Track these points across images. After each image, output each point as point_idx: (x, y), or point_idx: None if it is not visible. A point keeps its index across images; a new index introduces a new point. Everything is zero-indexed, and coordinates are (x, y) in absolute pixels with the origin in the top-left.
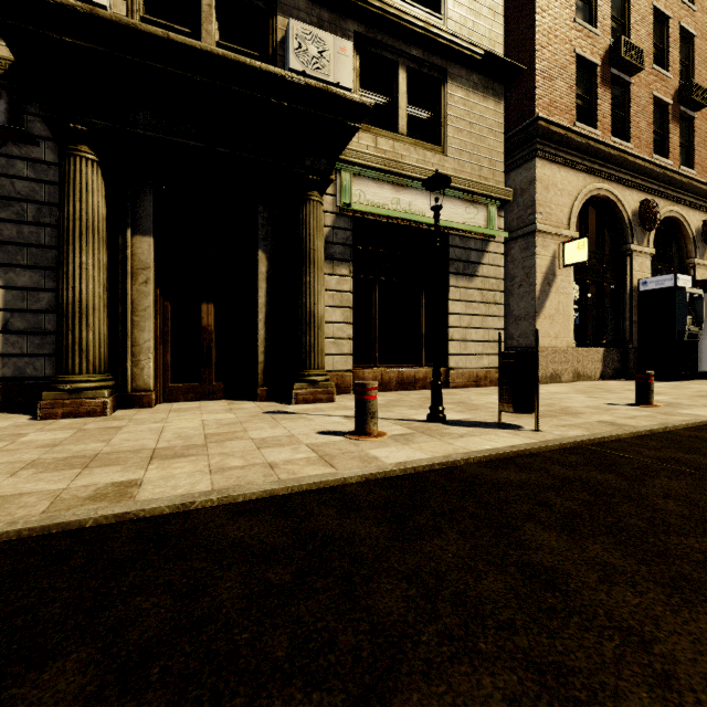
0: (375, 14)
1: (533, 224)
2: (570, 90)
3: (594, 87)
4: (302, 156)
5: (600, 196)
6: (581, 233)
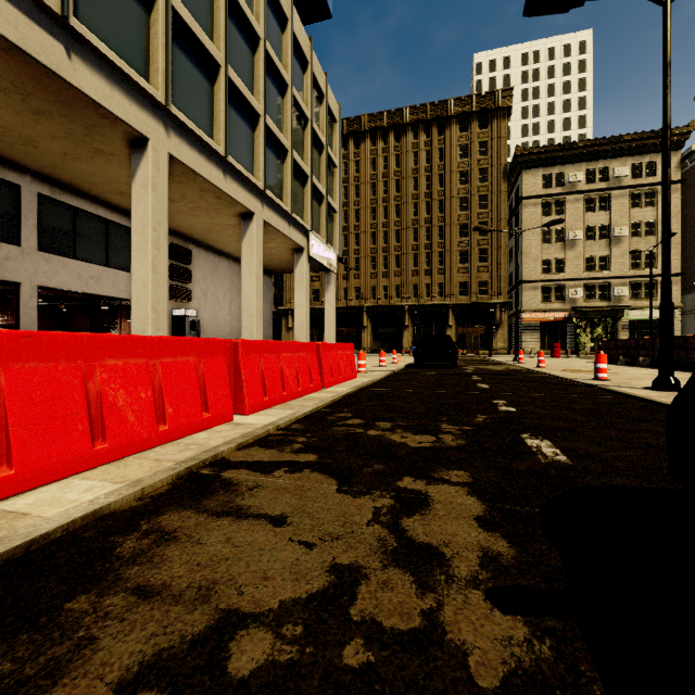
0: (634, 277)
1: (694, 311)
2: None
3: None
4: (617, 314)
5: None
6: None
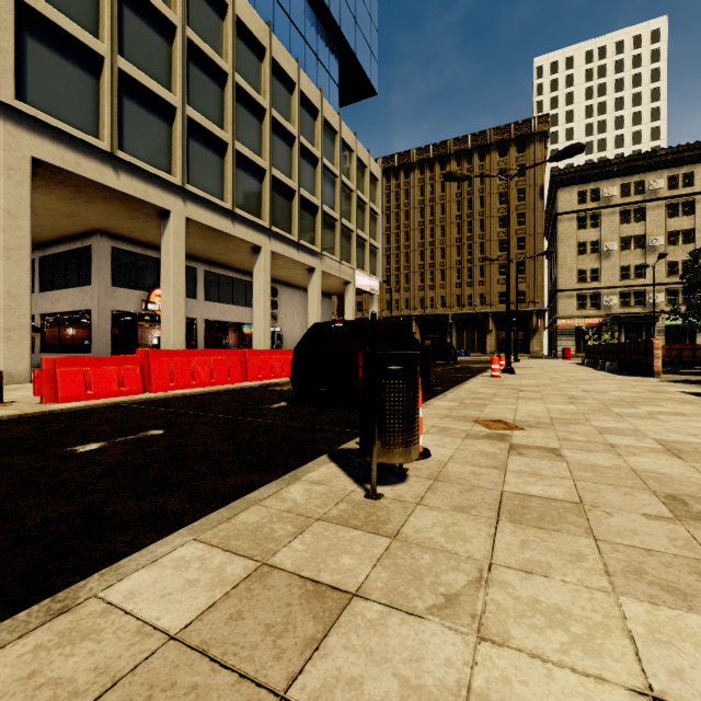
0: (670, 284)
1: None
2: None
3: None
4: (651, 319)
5: None
6: None
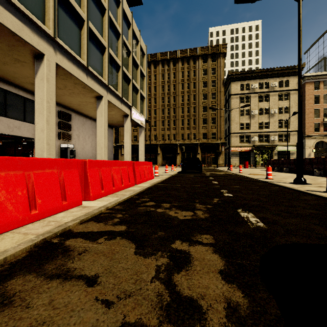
0: (280, 132)
1: (305, 147)
2: (313, 128)
3: (319, 125)
4: (272, 148)
5: (321, 140)
6: (317, 146)
